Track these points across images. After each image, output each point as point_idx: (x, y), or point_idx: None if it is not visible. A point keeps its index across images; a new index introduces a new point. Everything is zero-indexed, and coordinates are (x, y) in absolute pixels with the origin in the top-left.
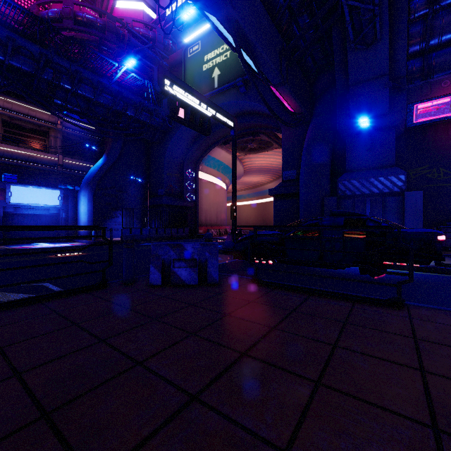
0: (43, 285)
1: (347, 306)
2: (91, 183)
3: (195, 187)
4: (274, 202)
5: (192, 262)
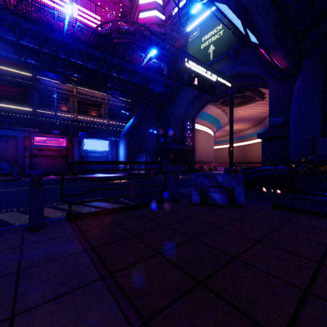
0: (119, 199)
1: None
2: (126, 135)
3: (192, 135)
4: (262, 144)
5: (222, 188)
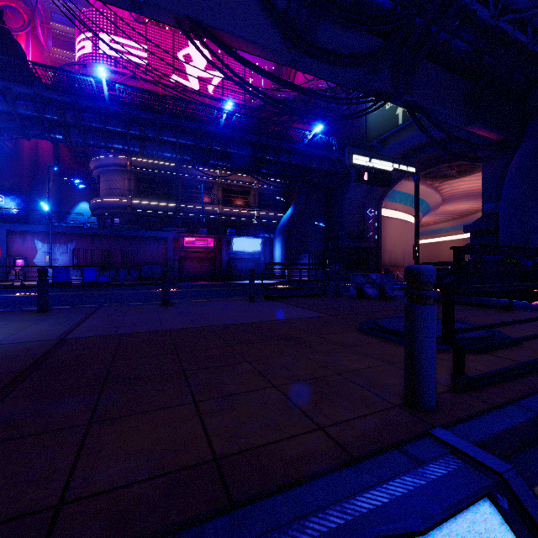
0: None
1: (472, 308)
2: (283, 231)
3: (377, 226)
4: (470, 240)
5: (375, 285)
